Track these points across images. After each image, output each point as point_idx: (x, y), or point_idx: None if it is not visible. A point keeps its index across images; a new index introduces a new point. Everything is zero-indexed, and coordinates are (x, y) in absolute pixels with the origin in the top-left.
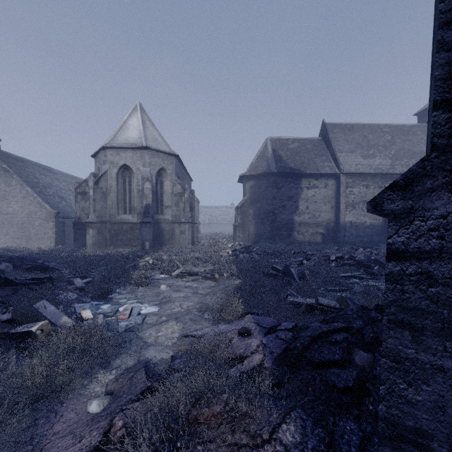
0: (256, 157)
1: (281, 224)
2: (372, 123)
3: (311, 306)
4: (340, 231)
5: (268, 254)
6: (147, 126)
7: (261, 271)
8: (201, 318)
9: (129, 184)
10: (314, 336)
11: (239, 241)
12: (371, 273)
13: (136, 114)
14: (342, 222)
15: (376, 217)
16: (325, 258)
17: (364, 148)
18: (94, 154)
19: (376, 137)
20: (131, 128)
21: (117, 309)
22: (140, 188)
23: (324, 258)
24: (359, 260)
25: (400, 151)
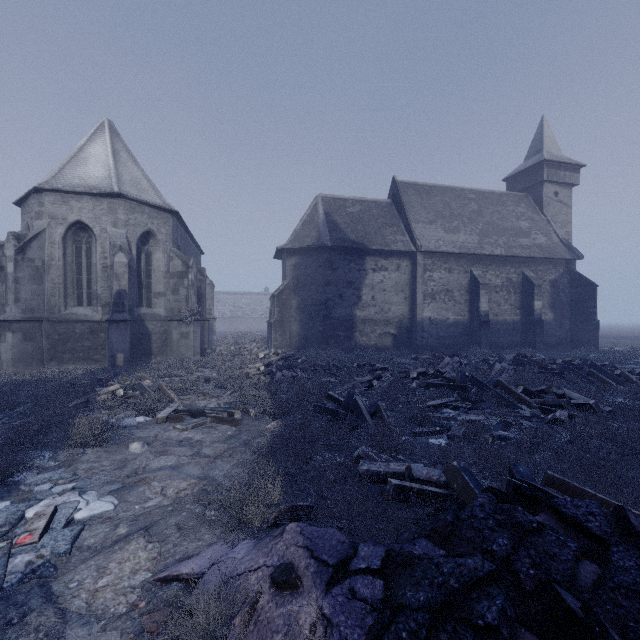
0: (301, 222)
1: (337, 322)
2: (455, 187)
3: (404, 489)
4: (417, 331)
5: (320, 369)
6: (123, 159)
7: (311, 401)
8: (201, 522)
9: (88, 255)
10: (436, 608)
11: (275, 346)
12: (468, 399)
13: (102, 137)
14: (419, 318)
15: (460, 311)
16: (402, 375)
17: (445, 219)
18: (19, 200)
19: (460, 205)
20: (91, 161)
21: (21, 515)
22: (109, 262)
23: (401, 375)
24: (449, 378)
25: (488, 225)
